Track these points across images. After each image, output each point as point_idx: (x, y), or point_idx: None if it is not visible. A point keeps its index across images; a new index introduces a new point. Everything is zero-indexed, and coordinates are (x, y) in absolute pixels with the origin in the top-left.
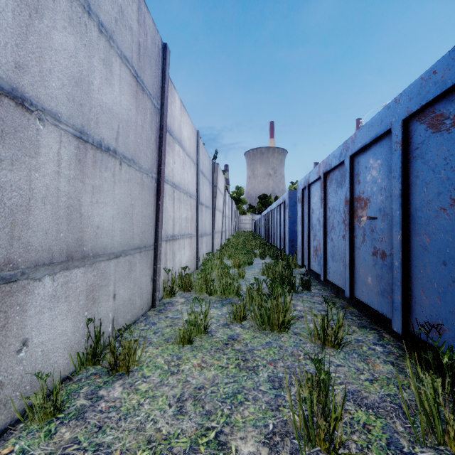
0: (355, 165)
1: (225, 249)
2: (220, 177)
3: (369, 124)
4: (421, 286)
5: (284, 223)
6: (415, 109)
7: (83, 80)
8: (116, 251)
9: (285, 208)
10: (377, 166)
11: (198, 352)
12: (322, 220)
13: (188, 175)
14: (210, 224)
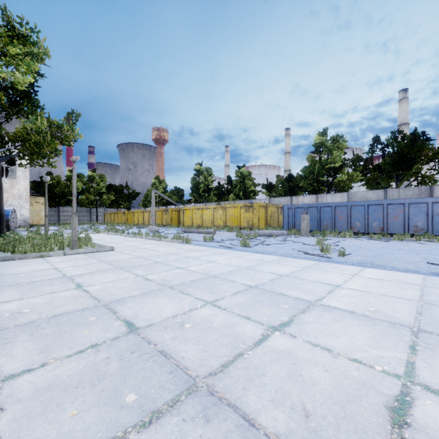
0: None
1: None
2: None
3: None
4: None
5: None
6: None
7: None
8: None
9: None
10: None
11: None
12: None
13: None
14: None
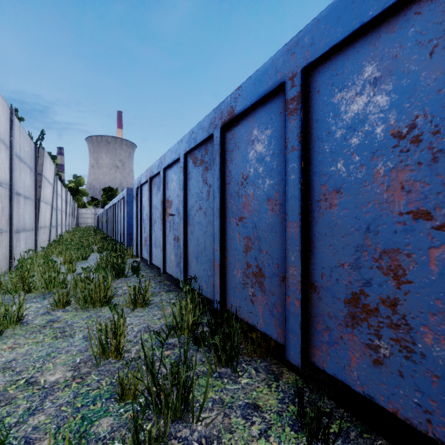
0: (166, 176)
1: (53, 246)
2: (47, 164)
3: (171, 150)
4: (191, 256)
5: (124, 218)
6: (188, 149)
7: None
8: None
9: (125, 204)
10: (176, 180)
11: (10, 339)
12: (149, 216)
13: None
14: (32, 218)
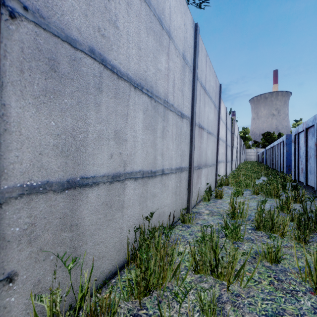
0: None
1: (239, 171)
2: (235, 127)
3: None
4: None
5: (283, 155)
6: None
7: (208, 116)
8: (210, 164)
9: (283, 145)
10: None
11: (241, 199)
12: (304, 153)
13: (223, 131)
14: (230, 156)
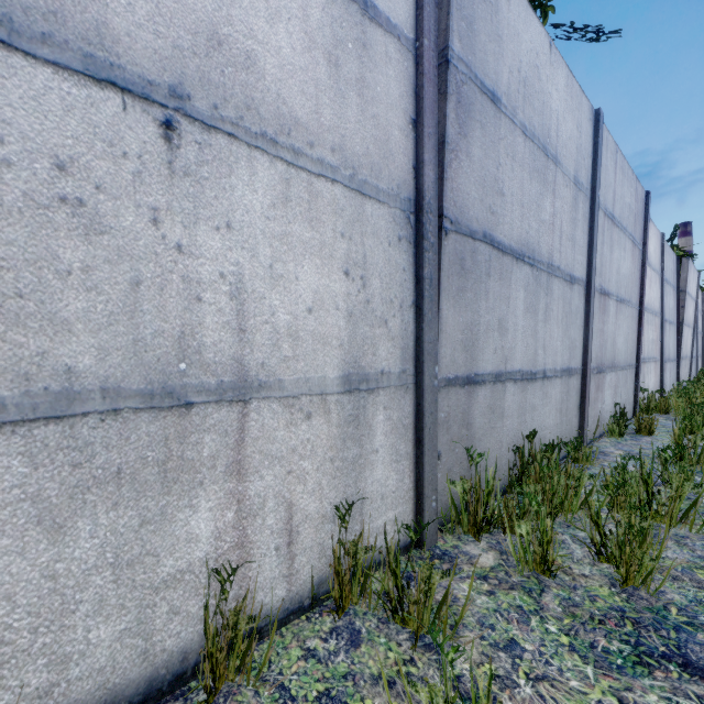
0: None
1: (702, 383)
2: (690, 275)
3: None
4: None
5: None
6: None
7: (618, 268)
8: (622, 365)
9: None
10: None
11: None
12: None
13: (653, 291)
14: (674, 346)
